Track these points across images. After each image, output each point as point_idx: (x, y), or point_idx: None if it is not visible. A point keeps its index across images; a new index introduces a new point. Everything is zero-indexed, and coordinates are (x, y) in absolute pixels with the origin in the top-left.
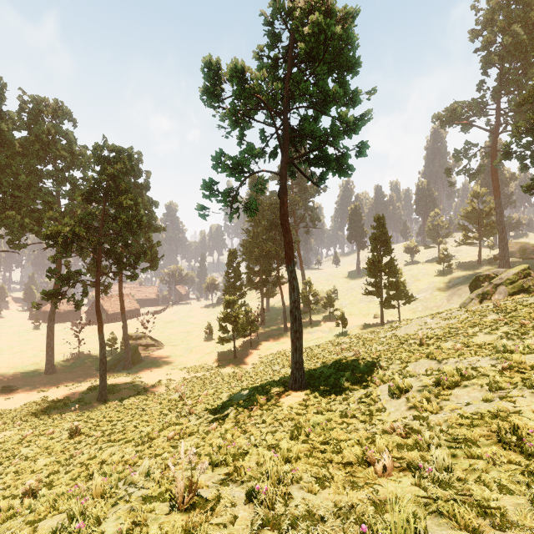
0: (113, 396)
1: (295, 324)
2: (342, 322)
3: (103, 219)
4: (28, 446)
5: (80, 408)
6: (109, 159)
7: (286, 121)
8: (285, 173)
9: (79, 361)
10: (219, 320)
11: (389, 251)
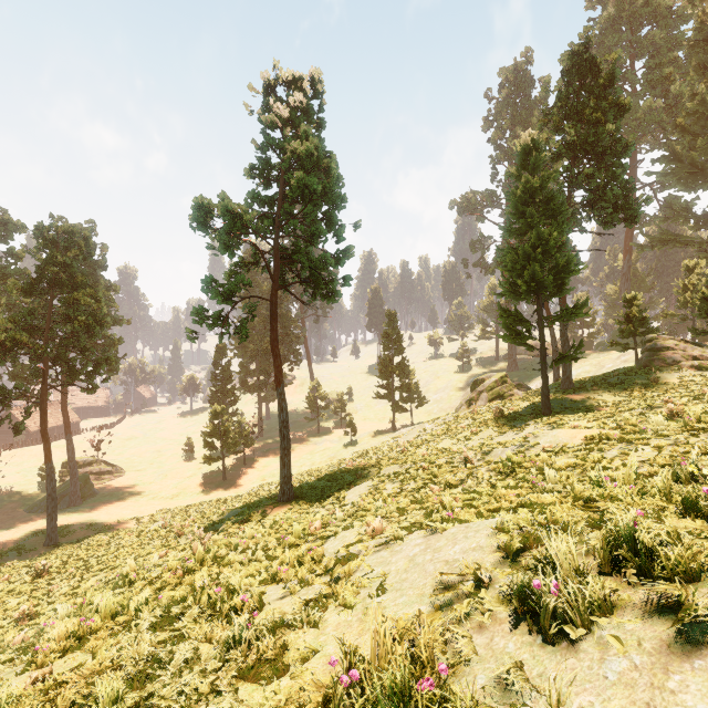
0: (66, 539)
1: (284, 442)
2: (351, 430)
3: (50, 318)
4: None
5: (23, 556)
6: (58, 242)
7: (277, 248)
8: (276, 300)
9: None
10: (205, 436)
11: (400, 351)
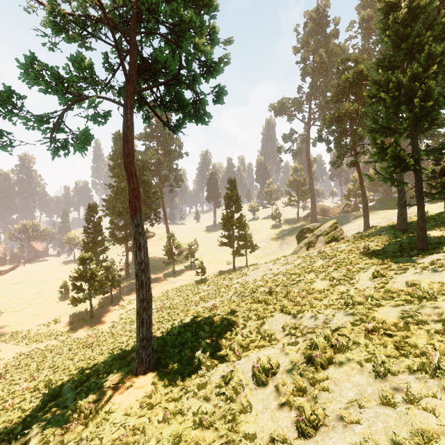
0: None
1: (142, 291)
2: (201, 271)
3: None
4: None
5: None
6: None
7: (134, 44)
8: (131, 104)
9: None
10: (72, 280)
11: (239, 209)
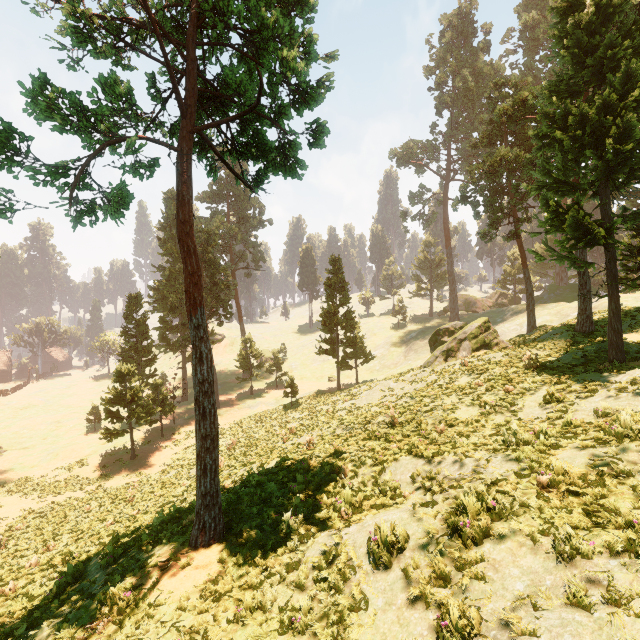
0: None
1: (204, 423)
2: (291, 391)
3: None
4: None
5: None
6: None
7: (192, 60)
8: (188, 148)
9: None
10: (105, 403)
11: (346, 301)
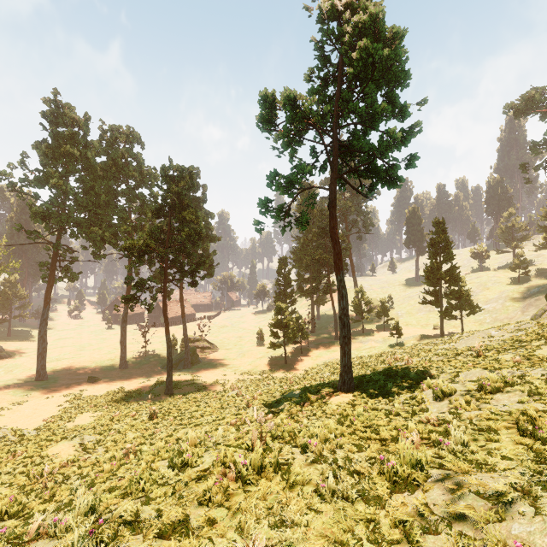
0: (178, 391)
1: (344, 330)
2: (397, 332)
3: (169, 232)
4: (118, 423)
5: (151, 399)
6: (174, 178)
7: (335, 138)
8: (335, 188)
9: (146, 359)
10: (271, 326)
11: (450, 258)
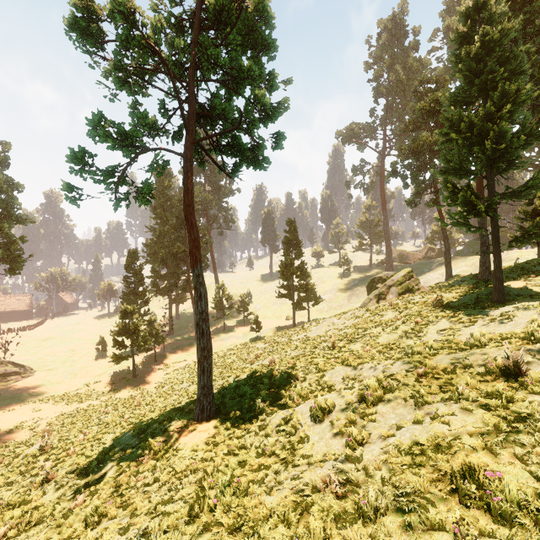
0: None
1: (203, 339)
2: (256, 326)
3: None
4: None
5: None
6: None
7: (192, 93)
8: (191, 155)
9: None
10: (114, 334)
11: (300, 255)
